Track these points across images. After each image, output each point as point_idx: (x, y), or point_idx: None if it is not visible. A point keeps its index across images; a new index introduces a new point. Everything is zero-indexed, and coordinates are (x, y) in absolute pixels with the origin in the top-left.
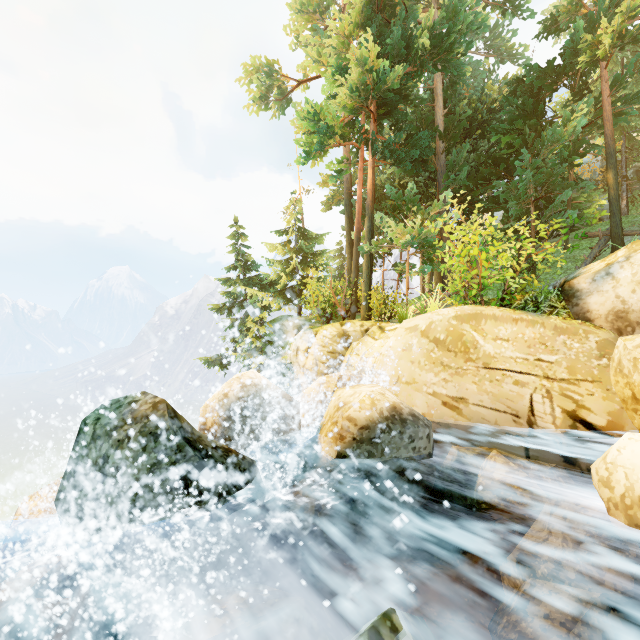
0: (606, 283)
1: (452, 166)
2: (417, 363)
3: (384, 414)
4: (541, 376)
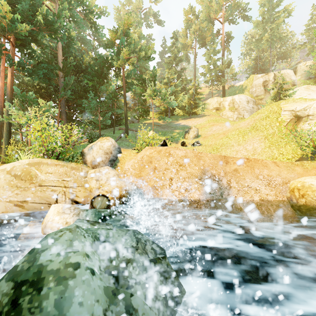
0: (91, 151)
1: (66, 86)
2: (2, 187)
3: None
4: (63, 186)
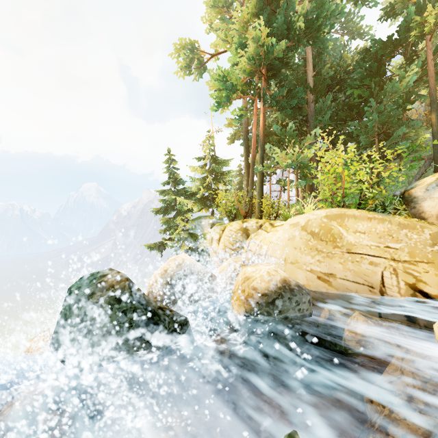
0: (436, 192)
1: (319, 111)
2: (299, 249)
3: (278, 285)
4: (389, 258)
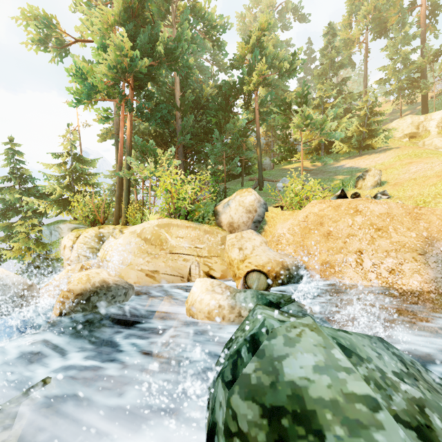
0: (227, 209)
1: (184, 129)
2: (133, 253)
3: (95, 285)
4: (196, 255)
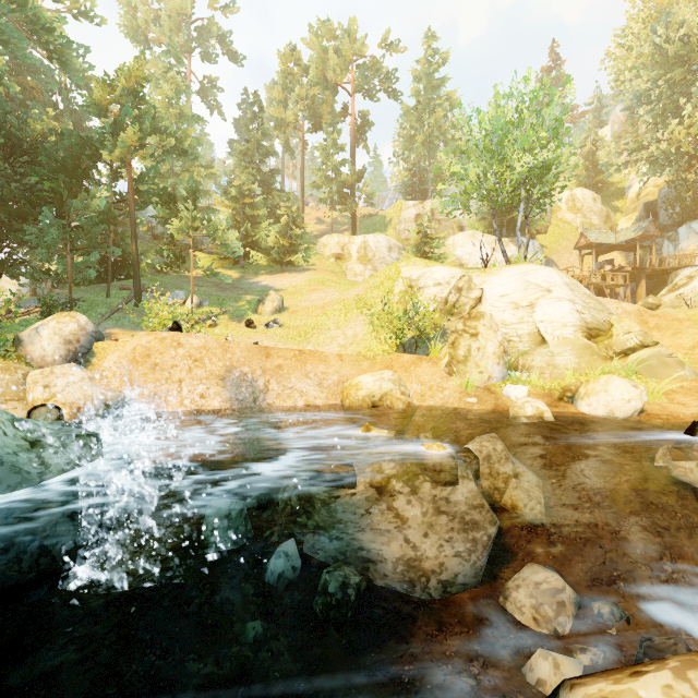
0: (37, 337)
1: None
2: None
3: None
4: None
